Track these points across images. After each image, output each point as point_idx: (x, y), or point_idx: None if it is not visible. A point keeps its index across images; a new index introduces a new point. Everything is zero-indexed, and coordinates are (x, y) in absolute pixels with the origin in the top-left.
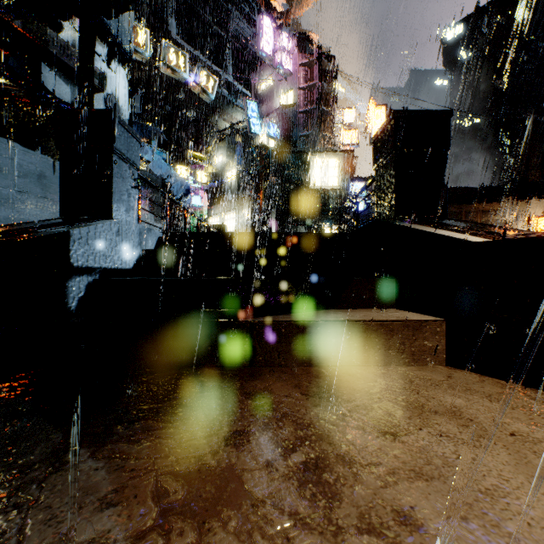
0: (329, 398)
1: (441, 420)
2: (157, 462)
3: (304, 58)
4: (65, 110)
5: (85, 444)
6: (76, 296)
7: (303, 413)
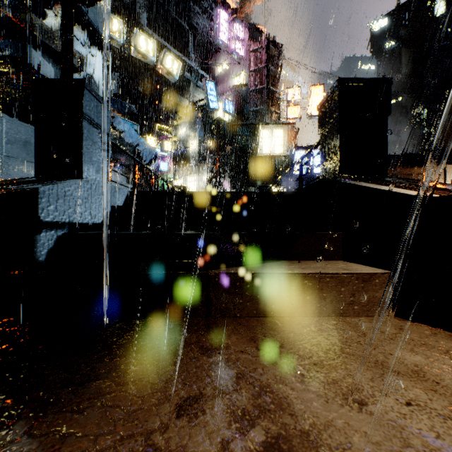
0: (285, 354)
1: (406, 383)
2: (98, 442)
3: (254, 45)
4: (39, 79)
5: (24, 415)
6: (45, 249)
7: (259, 373)
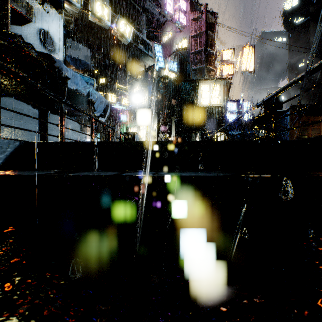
0: None
1: None
2: None
3: (195, 15)
4: None
5: None
6: None
7: None
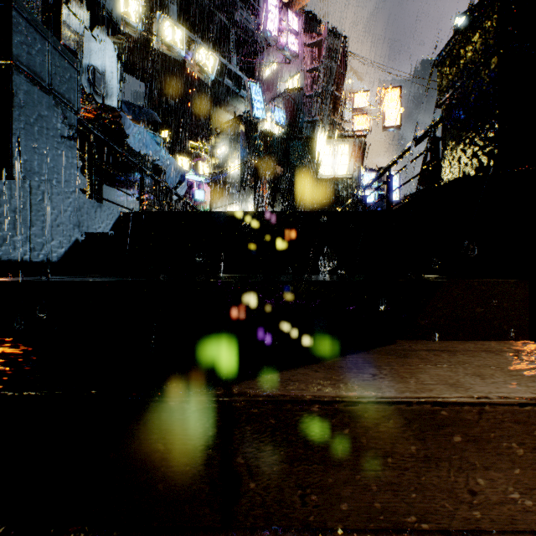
0: None
1: None
2: None
3: (312, 38)
4: None
5: None
6: None
7: None
